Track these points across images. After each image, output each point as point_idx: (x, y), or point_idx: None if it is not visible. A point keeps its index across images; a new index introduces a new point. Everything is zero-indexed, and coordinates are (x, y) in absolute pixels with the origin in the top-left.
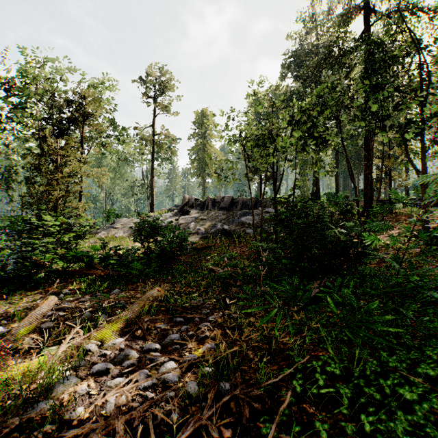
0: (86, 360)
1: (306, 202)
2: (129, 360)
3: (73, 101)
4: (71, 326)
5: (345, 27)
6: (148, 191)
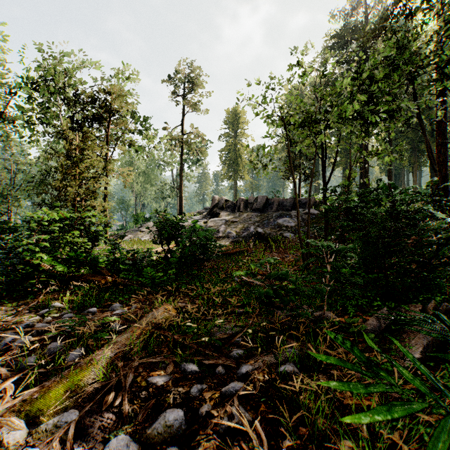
0: None
1: (371, 193)
2: None
3: (98, 98)
4: (20, 367)
5: None
6: (177, 195)
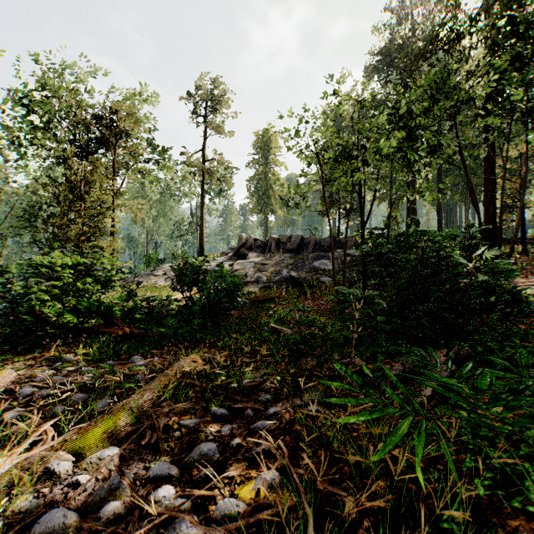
0: (41, 494)
1: (409, 235)
2: (116, 500)
3: (103, 117)
4: (49, 416)
5: (457, 1)
6: (197, 232)
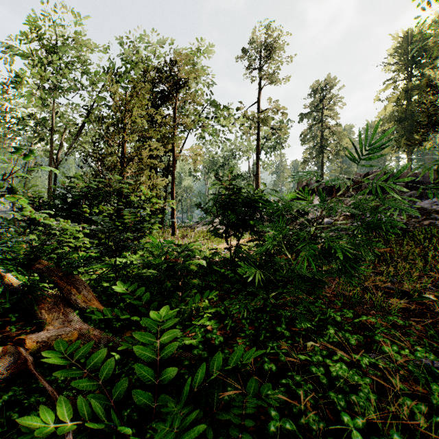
0: None
1: None
2: None
3: (166, 71)
4: None
5: None
6: (253, 184)
